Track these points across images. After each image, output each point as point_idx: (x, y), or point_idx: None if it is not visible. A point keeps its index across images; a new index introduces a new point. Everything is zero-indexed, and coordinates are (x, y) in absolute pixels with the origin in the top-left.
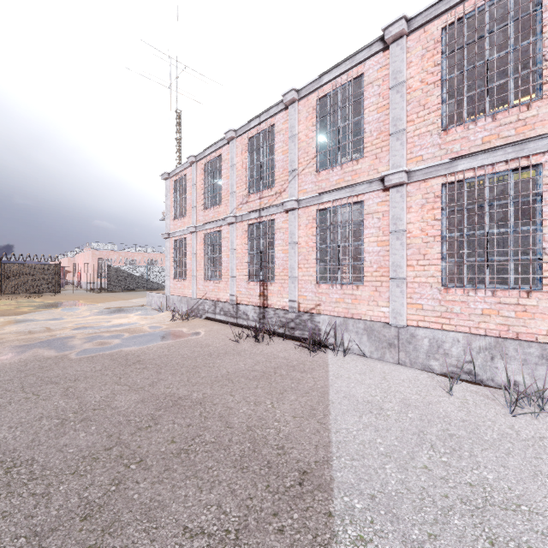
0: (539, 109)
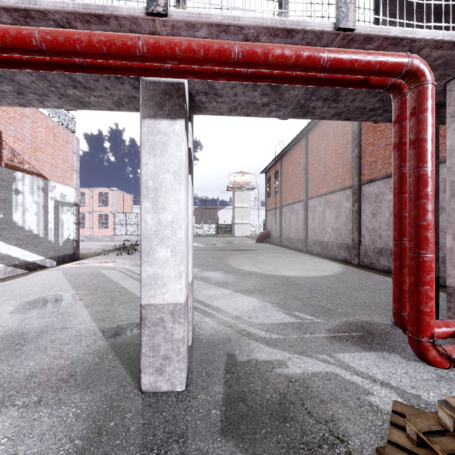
0: (85, 208)
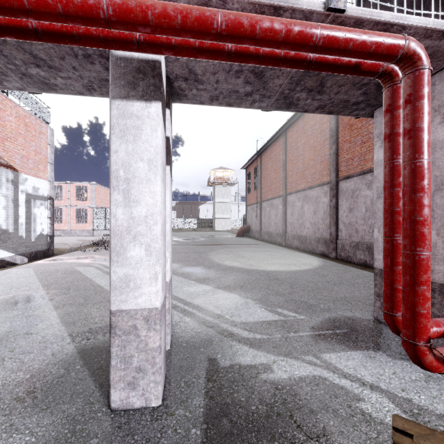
0: (62, 202)
